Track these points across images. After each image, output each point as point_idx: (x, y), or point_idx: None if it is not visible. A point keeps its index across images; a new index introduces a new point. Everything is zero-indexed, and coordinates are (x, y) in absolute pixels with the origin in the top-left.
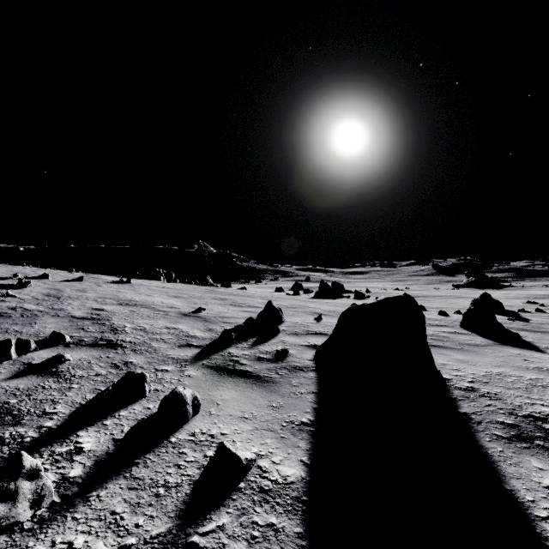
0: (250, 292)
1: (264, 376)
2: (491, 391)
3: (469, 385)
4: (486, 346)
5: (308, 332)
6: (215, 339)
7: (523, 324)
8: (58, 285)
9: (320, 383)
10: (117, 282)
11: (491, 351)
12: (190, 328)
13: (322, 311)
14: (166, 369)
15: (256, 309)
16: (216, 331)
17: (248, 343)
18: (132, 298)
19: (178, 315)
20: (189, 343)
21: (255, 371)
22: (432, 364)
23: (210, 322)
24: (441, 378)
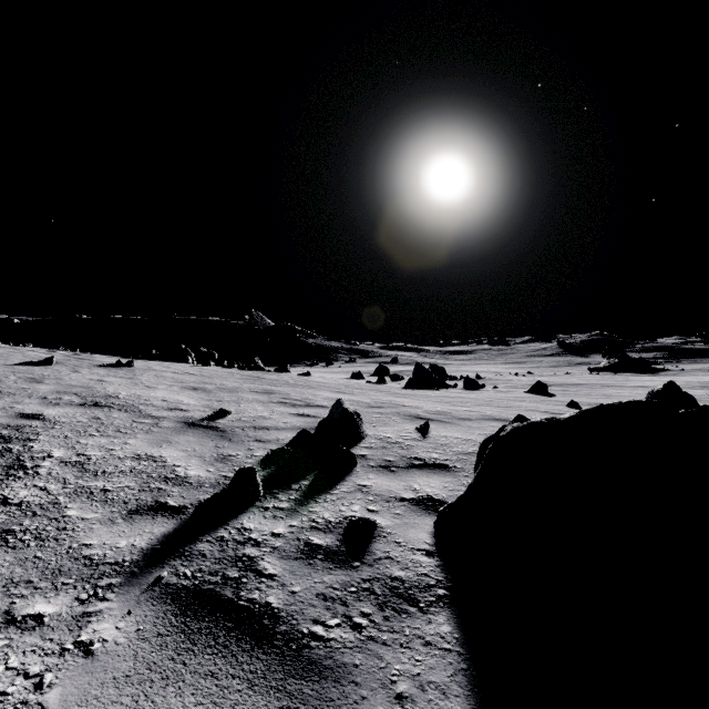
0: (314, 379)
1: (312, 635)
2: None
3: None
4: None
5: (410, 462)
6: (224, 484)
7: None
8: (3, 370)
9: (476, 676)
10: (112, 366)
11: None
12: (182, 457)
13: (425, 413)
14: (41, 612)
15: (319, 410)
16: (234, 462)
17: (290, 496)
18: (115, 392)
19: (178, 425)
20: (159, 501)
21: (289, 607)
22: None
23: (230, 439)
24: None
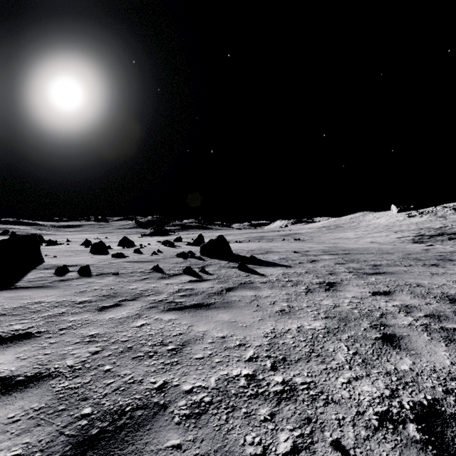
0: None
1: None
2: (57, 264)
3: (51, 264)
4: (85, 256)
5: None
6: None
7: (124, 249)
8: None
9: None
10: None
11: (84, 257)
12: None
13: None
14: None
15: None
16: None
17: None
18: None
19: None
20: None
21: None
22: (40, 260)
23: None
24: (42, 264)
